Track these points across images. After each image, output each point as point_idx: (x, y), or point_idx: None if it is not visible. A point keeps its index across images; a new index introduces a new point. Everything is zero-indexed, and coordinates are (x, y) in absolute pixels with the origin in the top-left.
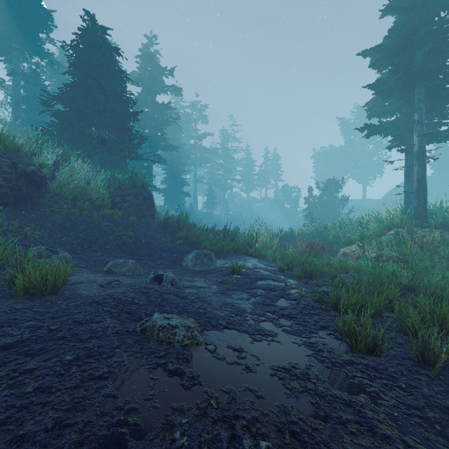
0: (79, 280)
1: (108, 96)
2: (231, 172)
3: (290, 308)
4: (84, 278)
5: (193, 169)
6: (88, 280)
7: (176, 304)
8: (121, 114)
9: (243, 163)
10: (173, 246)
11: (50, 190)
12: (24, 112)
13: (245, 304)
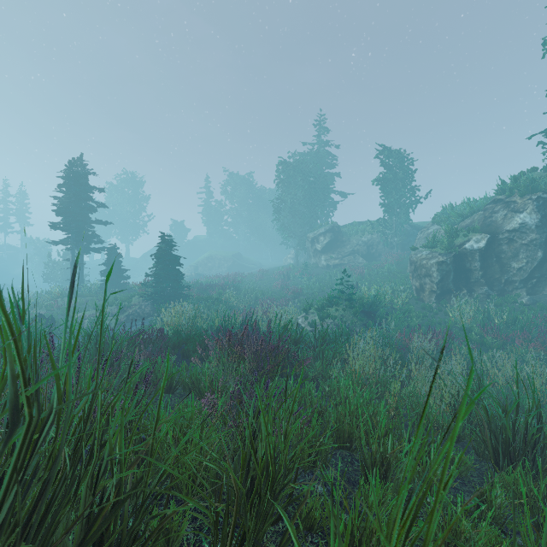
0: None
1: None
2: None
3: None
4: None
5: None
6: None
7: None
8: None
9: None
10: None
11: None
12: None
13: None
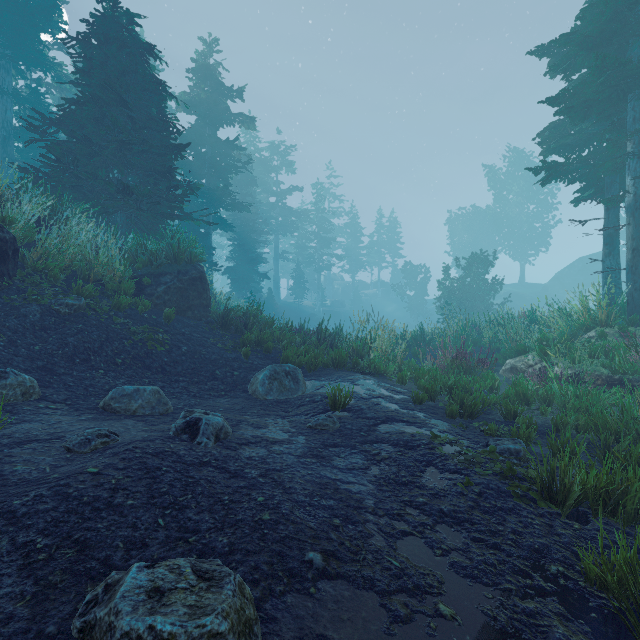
0: (32, 434)
1: (136, 119)
2: (328, 245)
3: (451, 493)
4: (48, 426)
5: (274, 240)
6: (52, 432)
7: (214, 497)
8: (156, 147)
9: (345, 232)
10: (235, 357)
11: (27, 264)
12: (19, 152)
13: (360, 485)
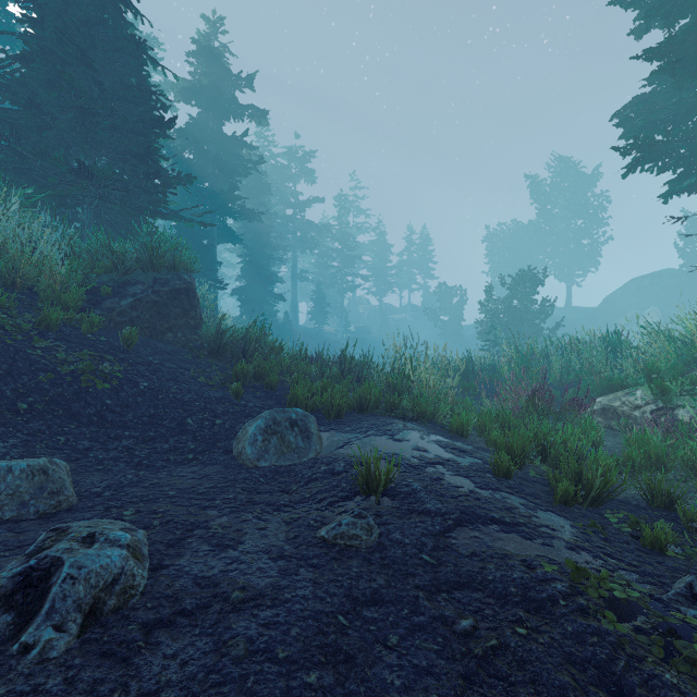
0: None
1: (104, 85)
2: (353, 264)
3: None
4: None
5: (292, 257)
6: None
7: None
8: (132, 122)
9: (372, 250)
10: (221, 397)
11: None
12: None
13: None
